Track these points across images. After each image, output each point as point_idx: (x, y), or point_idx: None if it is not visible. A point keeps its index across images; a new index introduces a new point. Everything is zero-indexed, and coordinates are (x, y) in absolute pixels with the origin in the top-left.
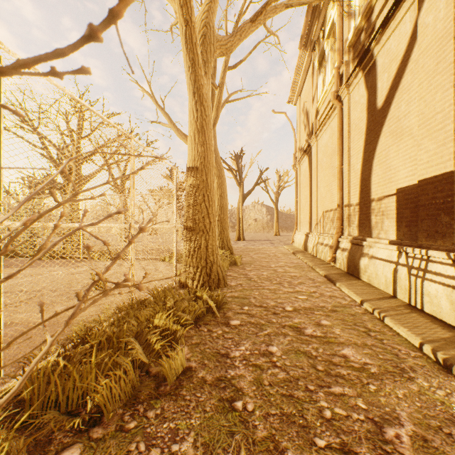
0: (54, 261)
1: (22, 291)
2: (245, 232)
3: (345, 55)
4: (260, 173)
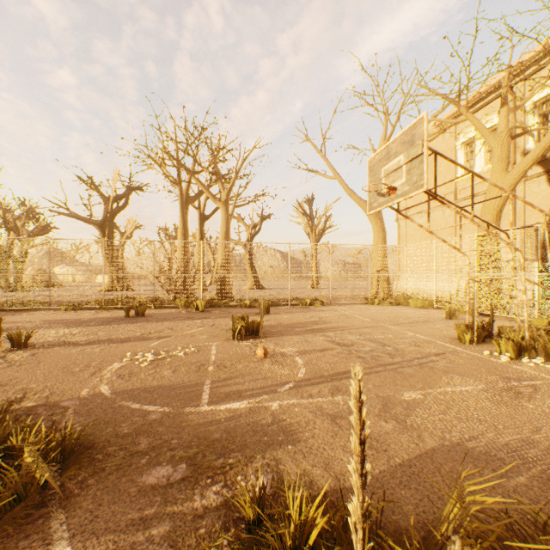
0: (283, 308)
1: (413, 322)
2: (264, 281)
3: (519, 157)
4: (326, 220)
